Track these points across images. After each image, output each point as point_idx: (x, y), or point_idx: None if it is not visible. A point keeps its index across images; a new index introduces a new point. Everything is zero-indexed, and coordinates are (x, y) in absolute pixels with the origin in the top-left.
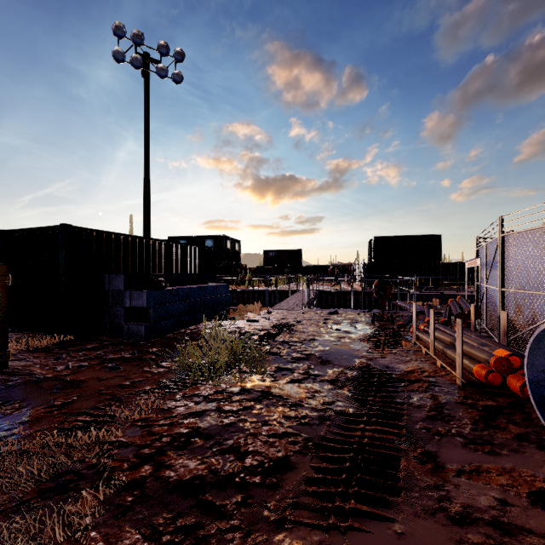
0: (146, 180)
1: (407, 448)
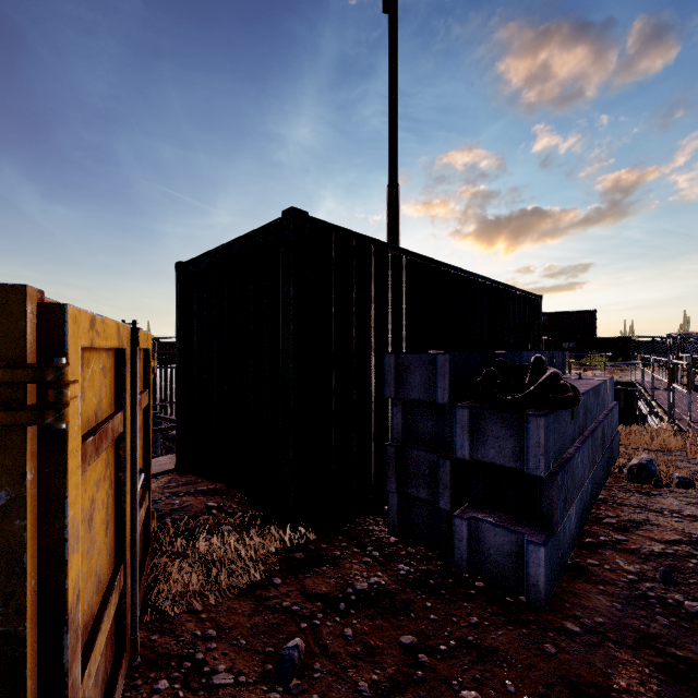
0: (393, 185)
1: None
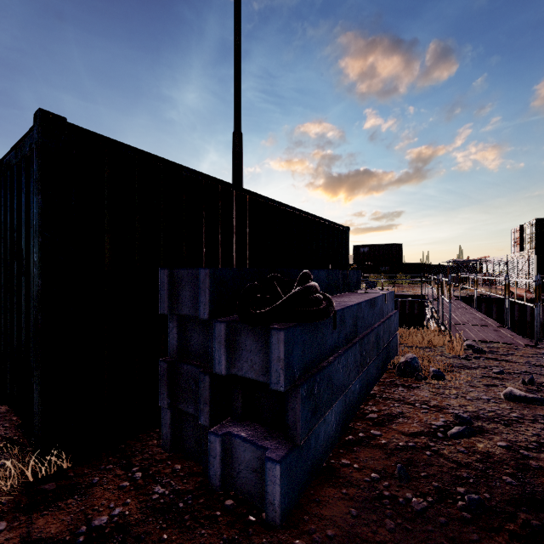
0: (237, 133)
1: None
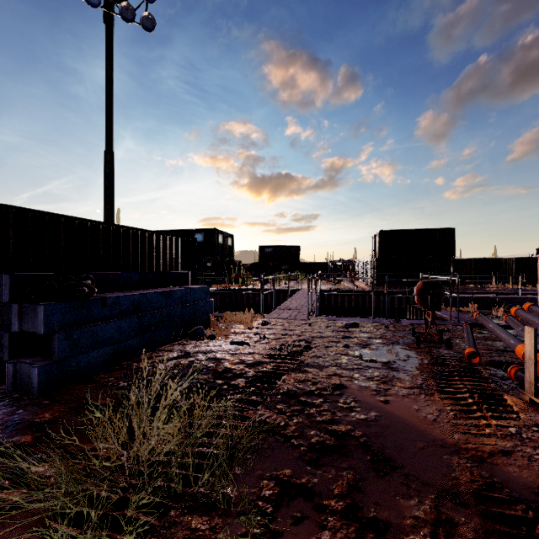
0: (108, 152)
1: None
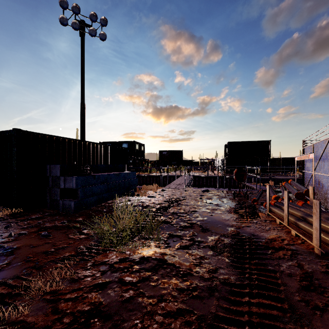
0: (82, 103)
1: (294, 326)
